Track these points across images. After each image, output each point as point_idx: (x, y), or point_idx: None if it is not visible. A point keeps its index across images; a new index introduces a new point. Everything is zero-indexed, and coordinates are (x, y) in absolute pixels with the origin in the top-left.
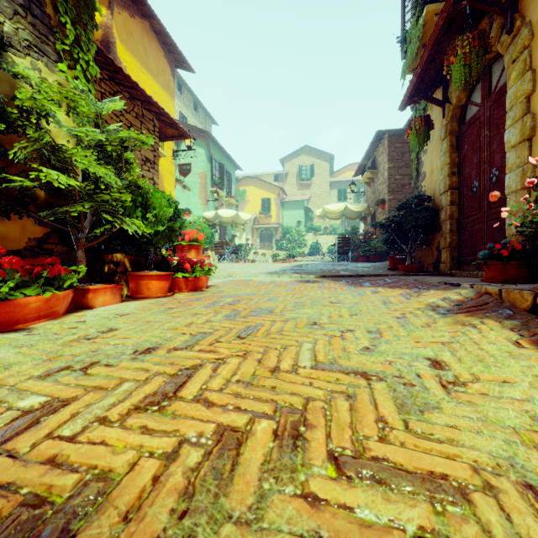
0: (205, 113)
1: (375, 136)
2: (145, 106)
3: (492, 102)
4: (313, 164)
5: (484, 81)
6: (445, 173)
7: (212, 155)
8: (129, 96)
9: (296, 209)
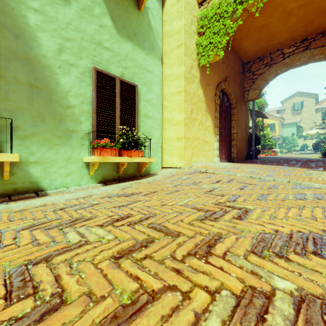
0: None
1: None
2: None
3: None
4: (303, 101)
5: None
6: None
7: None
8: None
9: (291, 127)
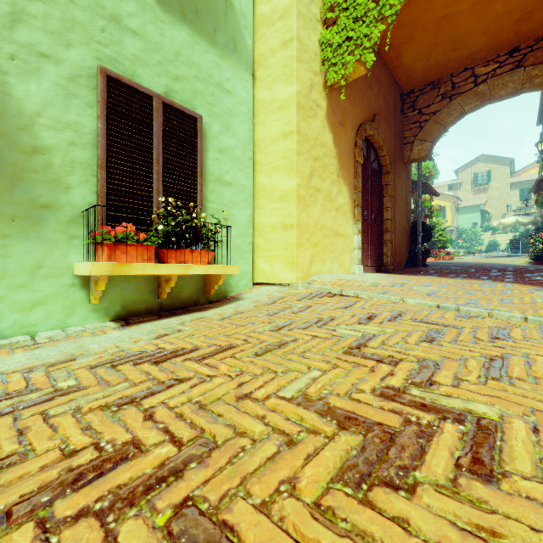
0: None
1: (538, 177)
2: None
3: None
4: (490, 170)
5: None
6: None
7: None
8: None
9: (471, 213)
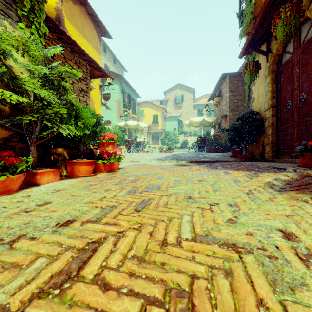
0: (120, 65)
1: (221, 76)
2: (81, 57)
3: (301, 50)
4: (183, 94)
5: (295, 37)
6: (268, 97)
7: (123, 89)
8: (70, 50)
9: (173, 121)
